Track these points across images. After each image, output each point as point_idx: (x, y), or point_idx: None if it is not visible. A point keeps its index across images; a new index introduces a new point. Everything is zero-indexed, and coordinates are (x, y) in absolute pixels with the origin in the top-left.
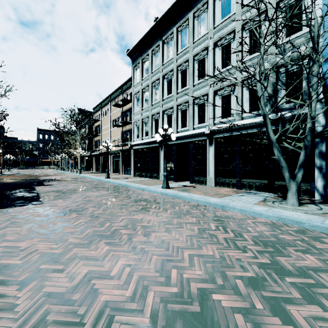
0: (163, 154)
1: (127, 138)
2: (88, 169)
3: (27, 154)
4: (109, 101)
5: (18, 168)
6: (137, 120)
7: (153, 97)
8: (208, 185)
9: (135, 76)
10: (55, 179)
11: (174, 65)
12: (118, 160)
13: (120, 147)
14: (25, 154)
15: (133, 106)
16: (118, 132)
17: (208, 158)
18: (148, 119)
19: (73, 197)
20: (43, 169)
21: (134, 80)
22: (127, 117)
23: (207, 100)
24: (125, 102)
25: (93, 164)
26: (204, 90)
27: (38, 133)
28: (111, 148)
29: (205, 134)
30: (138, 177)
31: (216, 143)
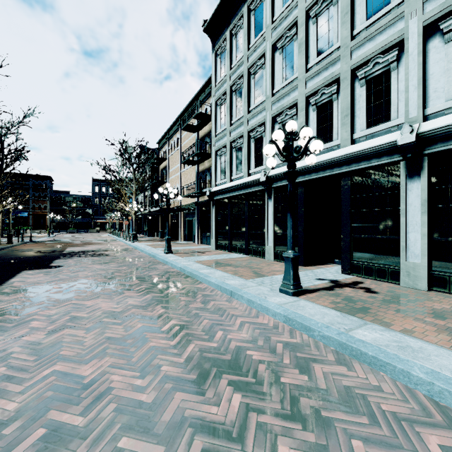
0: (272, 206)
1: (206, 182)
2: (151, 234)
3: (80, 213)
4: (179, 126)
5: (67, 232)
6: (222, 147)
7: (252, 96)
8: (403, 285)
9: (217, 67)
10: (85, 252)
11: (299, 10)
12: (192, 220)
13: (195, 198)
14: (77, 213)
15: (215, 122)
16: (191, 174)
17: (403, 211)
18: (242, 141)
19: (36, 319)
20: (96, 234)
21: (216, 76)
22: (206, 146)
23: (397, 60)
24: (202, 120)
25: (158, 227)
26: (390, 36)
27: (93, 185)
28: (182, 201)
29: (397, 145)
30: (223, 251)
31: (430, 170)
